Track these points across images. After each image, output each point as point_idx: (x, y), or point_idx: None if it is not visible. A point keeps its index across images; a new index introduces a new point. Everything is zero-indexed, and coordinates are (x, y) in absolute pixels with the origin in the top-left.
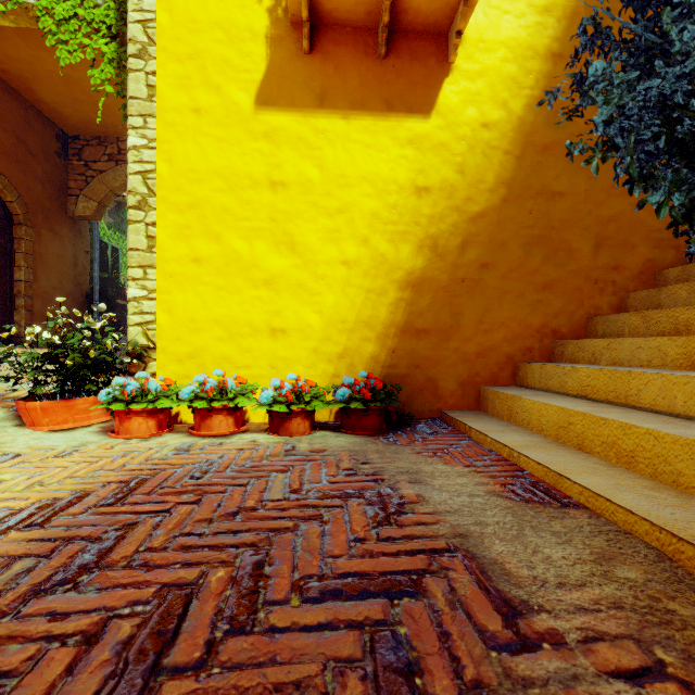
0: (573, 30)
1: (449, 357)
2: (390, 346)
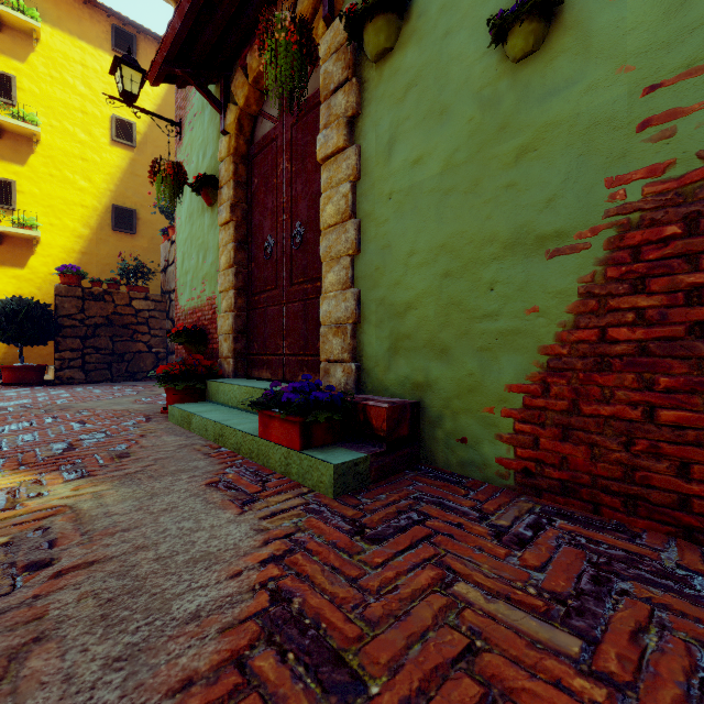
0: (92, 245)
1: (34, 356)
2: (4, 352)
